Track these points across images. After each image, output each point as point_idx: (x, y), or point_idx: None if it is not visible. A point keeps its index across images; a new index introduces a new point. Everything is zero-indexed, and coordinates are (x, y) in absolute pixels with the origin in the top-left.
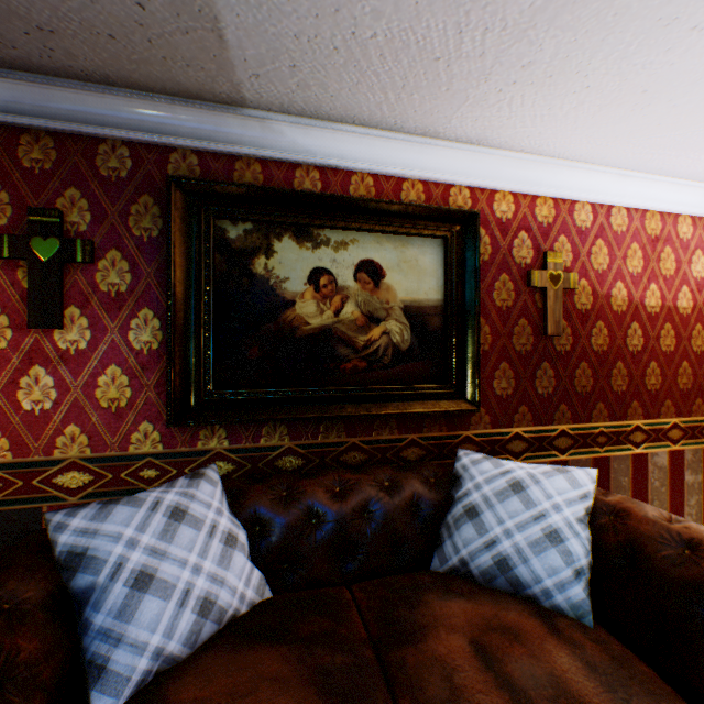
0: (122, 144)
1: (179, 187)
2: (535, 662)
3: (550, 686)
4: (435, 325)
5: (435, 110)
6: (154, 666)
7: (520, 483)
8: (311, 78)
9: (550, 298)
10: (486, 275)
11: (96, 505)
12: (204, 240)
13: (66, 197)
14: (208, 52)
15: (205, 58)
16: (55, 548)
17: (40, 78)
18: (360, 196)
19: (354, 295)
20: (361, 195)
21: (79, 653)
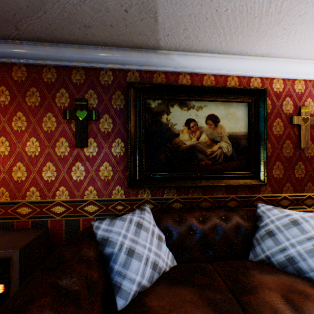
0: (109, 70)
1: (132, 86)
2: None
3: None
4: (243, 143)
5: (247, 42)
6: (138, 289)
7: (297, 221)
8: (192, 33)
9: (302, 130)
10: (269, 119)
11: (108, 219)
12: (141, 108)
13: (88, 93)
14: (149, 27)
15: (147, 30)
16: (96, 236)
17: (80, 46)
18: (207, 85)
19: (205, 130)
20: (208, 84)
21: (108, 280)
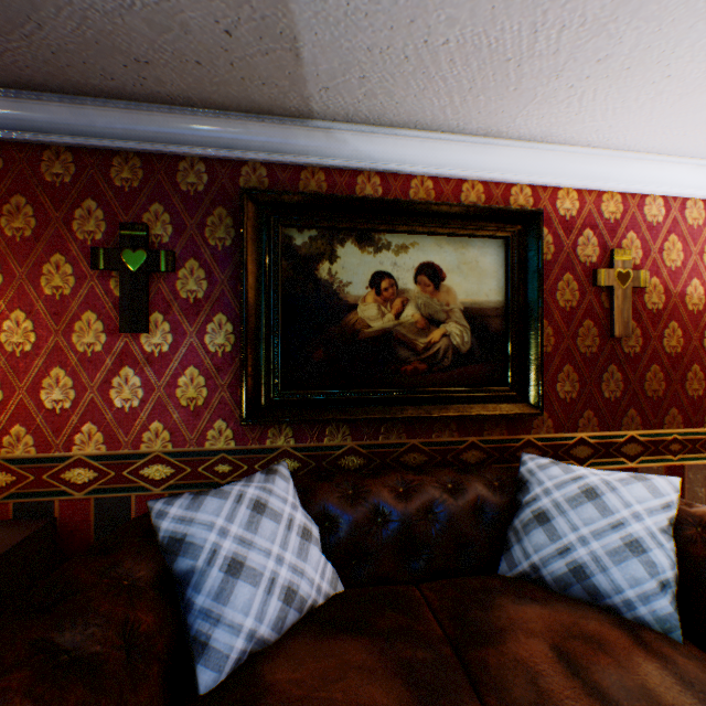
0: (199, 161)
1: (251, 198)
2: (623, 673)
3: (643, 699)
4: (495, 326)
5: (499, 110)
6: (248, 646)
7: (594, 490)
8: (379, 87)
9: (618, 298)
10: (549, 275)
11: (188, 495)
12: (272, 248)
13: (151, 212)
14: (283, 70)
15: (279, 76)
16: (158, 533)
17: (131, 105)
18: (419, 199)
19: (414, 298)
20: (420, 198)
21: (182, 630)
